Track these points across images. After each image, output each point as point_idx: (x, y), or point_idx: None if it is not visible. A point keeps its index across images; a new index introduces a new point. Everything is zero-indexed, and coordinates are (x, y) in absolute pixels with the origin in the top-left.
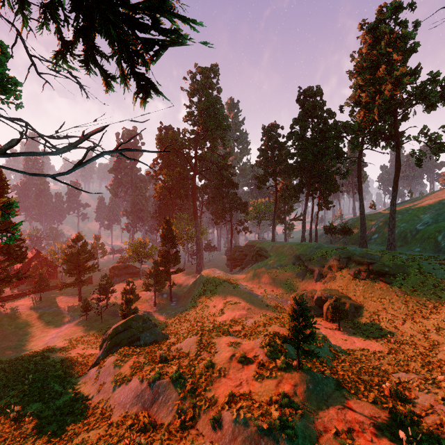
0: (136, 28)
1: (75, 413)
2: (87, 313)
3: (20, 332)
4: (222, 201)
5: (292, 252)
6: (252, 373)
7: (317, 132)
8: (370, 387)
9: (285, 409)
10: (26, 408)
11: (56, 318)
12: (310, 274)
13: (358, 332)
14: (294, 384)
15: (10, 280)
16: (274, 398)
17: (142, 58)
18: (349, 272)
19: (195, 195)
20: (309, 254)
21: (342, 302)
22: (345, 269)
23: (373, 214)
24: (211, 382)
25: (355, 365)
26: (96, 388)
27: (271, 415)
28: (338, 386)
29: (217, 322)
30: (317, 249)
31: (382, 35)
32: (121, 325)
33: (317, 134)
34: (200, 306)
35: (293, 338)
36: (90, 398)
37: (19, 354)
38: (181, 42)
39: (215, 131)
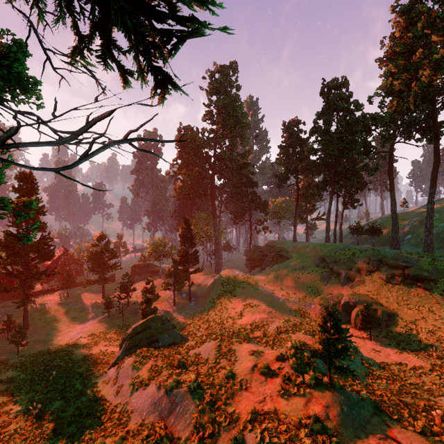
0: (153, 18)
1: (93, 415)
2: (110, 310)
3: (48, 326)
4: (241, 201)
5: (315, 253)
6: (277, 387)
7: (343, 126)
8: (415, 413)
9: (317, 437)
10: (48, 405)
11: (81, 313)
12: (336, 277)
13: (392, 343)
14: (326, 405)
15: (39, 277)
16: (304, 421)
17: (159, 50)
18: (380, 276)
19: (213, 194)
20: (334, 256)
21: (373, 309)
22: (375, 272)
23: (405, 213)
24: (232, 395)
25: (394, 383)
26: (114, 390)
27: (301, 443)
28: (377, 410)
29: (236, 325)
30: (343, 250)
31: (419, 15)
32: (140, 325)
33: (343, 128)
34: (219, 308)
35: (323, 353)
36: (109, 400)
37: (47, 348)
38: (199, 32)
39: (234, 129)
